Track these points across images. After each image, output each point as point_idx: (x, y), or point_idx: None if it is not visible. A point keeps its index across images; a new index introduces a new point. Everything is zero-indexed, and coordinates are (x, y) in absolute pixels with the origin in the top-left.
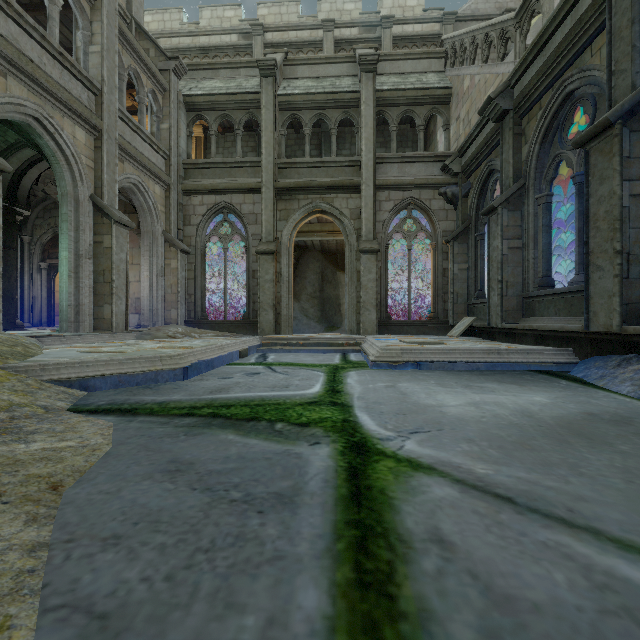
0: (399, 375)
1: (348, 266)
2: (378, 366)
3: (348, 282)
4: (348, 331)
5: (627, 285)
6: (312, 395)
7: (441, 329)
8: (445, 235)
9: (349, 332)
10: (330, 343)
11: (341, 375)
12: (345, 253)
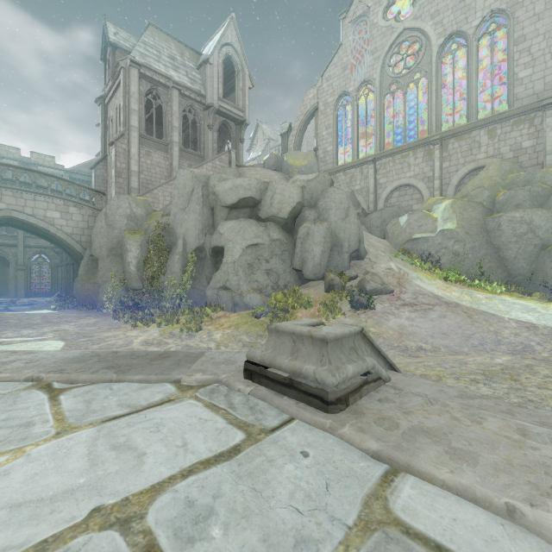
0: (23, 306)
1: (12, 273)
2: (19, 306)
3: (12, 279)
4: (12, 297)
5: (69, 289)
6: (3, 309)
7: (54, 295)
8: (55, 264)
9: (12, 298)
10: (4, 302)
11: (8, 307)
12: (10, 268)
